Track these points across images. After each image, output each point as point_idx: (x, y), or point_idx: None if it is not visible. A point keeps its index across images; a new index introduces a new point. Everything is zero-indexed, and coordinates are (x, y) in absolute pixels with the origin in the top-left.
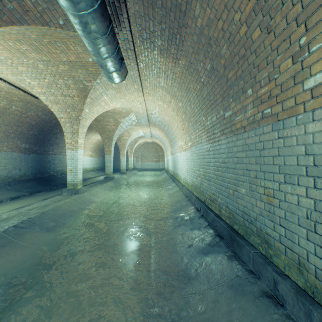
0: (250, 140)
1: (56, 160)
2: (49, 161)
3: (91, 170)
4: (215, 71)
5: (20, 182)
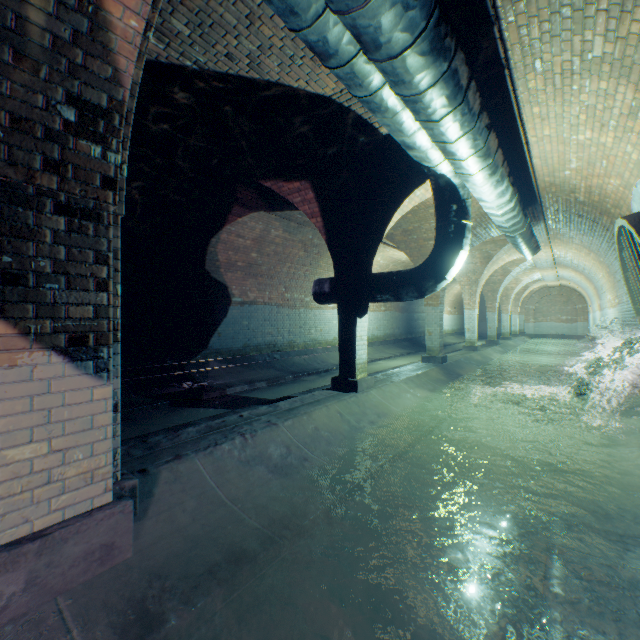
0: None
1: (419, 319)
2: (414, 321)
3: (449, 334)
4: None
5: (399, 341)
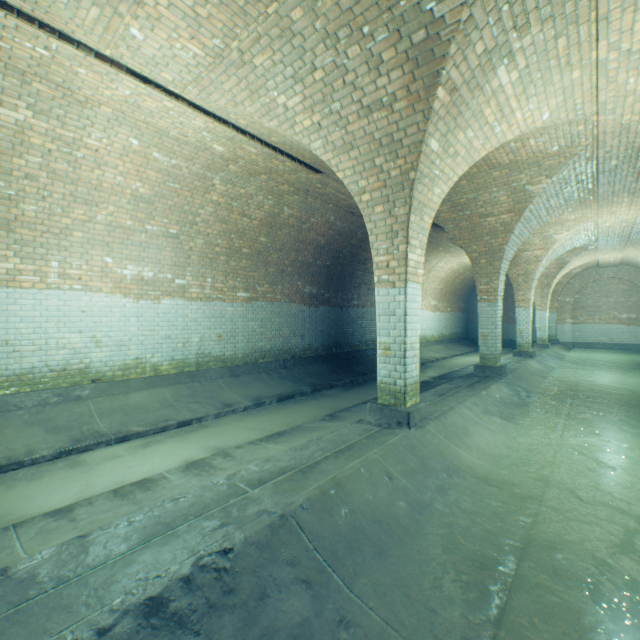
0: None
1: (364, 318)
2: (351, 321)
3: (434, 342)
4: None
5: (301, 362)
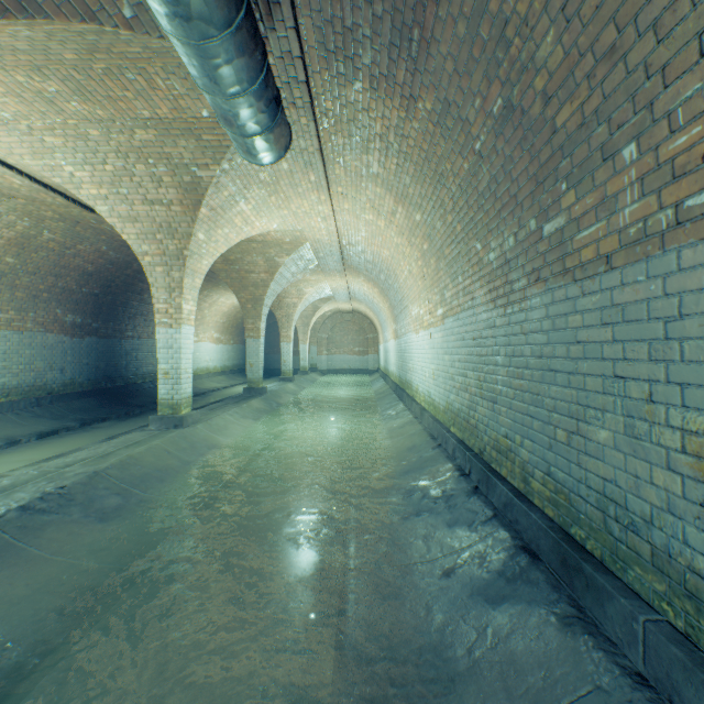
0: (629, 293)
1: (141, 350)
2: (125, 353)
3: (218, 373)
4: (515, 114)
5: (62, 398)
